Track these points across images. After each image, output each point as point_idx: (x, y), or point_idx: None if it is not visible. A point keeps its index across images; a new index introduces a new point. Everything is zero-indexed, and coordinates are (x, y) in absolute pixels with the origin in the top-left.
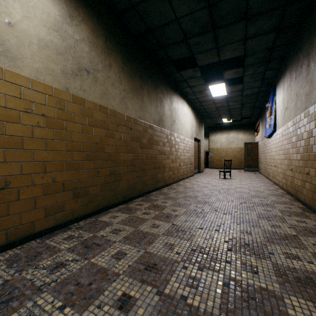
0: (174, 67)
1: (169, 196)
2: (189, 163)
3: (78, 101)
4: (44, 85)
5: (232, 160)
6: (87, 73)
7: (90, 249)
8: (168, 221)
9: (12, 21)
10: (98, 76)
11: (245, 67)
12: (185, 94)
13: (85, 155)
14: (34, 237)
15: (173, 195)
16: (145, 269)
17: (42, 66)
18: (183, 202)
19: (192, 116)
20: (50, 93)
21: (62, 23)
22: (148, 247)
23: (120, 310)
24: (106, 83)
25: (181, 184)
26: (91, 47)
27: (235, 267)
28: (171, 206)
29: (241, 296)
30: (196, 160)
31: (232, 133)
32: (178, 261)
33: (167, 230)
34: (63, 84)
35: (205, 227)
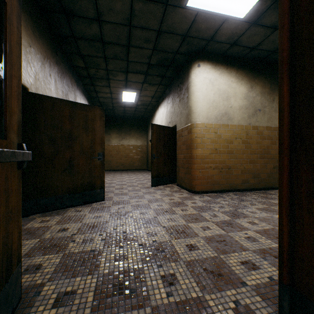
0: None
1: None
2: None
3: (254, 128)
4: (240, 125)
5: None
6: (259, 111)
7: (266, 198)
8: None
9: (231, 105)
10: (265, 110)
11: None
12: None
13: (258, 156)
14: (237, 191)
15: None
16: None
17: (240, 118)
18: None
19: None
20: (243, 128)
21: (247, 93)
22: None
23: None
24: (270, 112)
25: None
26: (261, 96)
27: None
28: None
29: None
30: None
31: None
32: None
33: None
34: (248, 122)
35: None
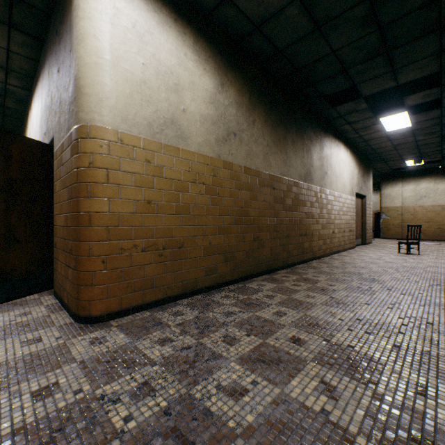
0: (326, 103)
1: (321, 270)
2: (347, 229)
3: (227, 166)
4: (204, 156)
5: (425, 226)
6: (234, 136)
7: (250, 306)
8: (325, 294)
9: (185, 107)
10: (243, 136)
11: (443, 86)
12: (342, 133)
13: (233, 219)
14: (197, 293)
15: (325, 269)
16: (308, 325)
17: (202, 140)
18: (342, 278)
19: (352, 162)
20: (207, 163)
21: (215, 94)
22: (307, 312)
23: (294, 344)
24: (250, 142)
25: (336, 258)
26: (237, 108)
27: (409, 337)
28: (325, 281)
29: (413, 355)
30: (359, 225)
31: (424, 182)
32: (342, 325)
33: (325, 301)
34: (216, 152)
35: (373, 303)
